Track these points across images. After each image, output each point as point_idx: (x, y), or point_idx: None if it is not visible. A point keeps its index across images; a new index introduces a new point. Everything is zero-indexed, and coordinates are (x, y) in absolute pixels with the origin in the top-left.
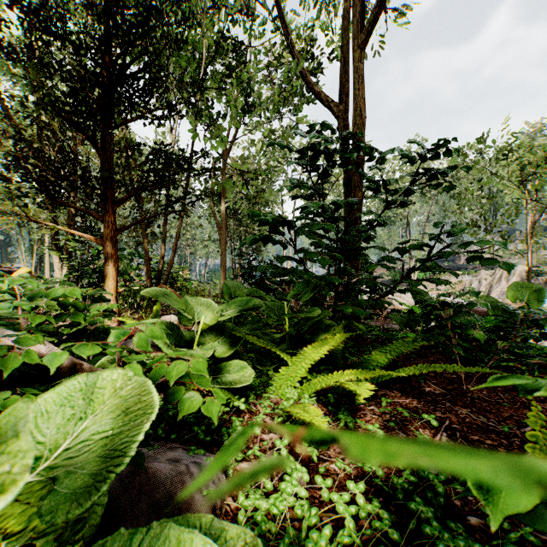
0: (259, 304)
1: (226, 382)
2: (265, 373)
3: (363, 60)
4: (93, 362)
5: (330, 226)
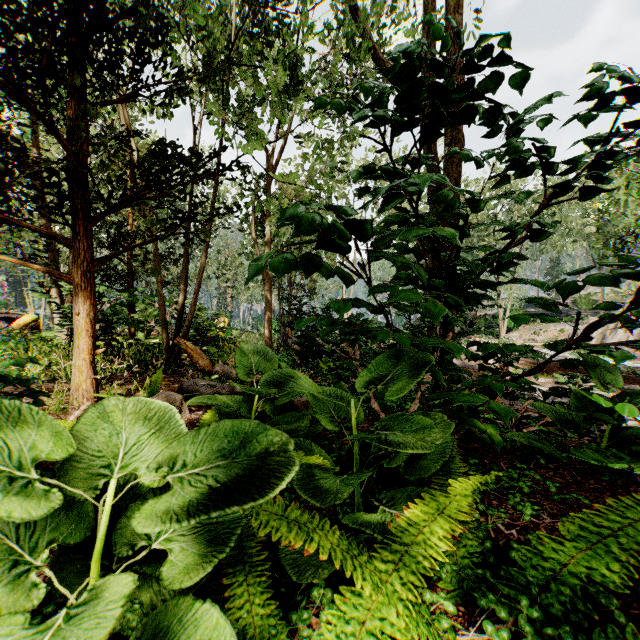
0: (279, 446)
1: None
2: (304, 592)
3: (462, 9)
4: None
5: (450, 233)
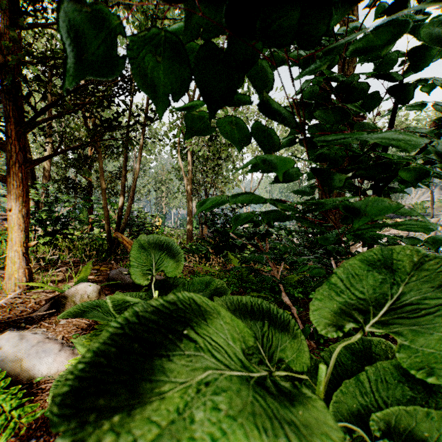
0: None
1: None
2: None
3: None
4: None
5: None
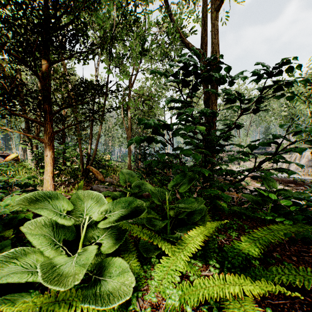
0: (141, 206)
1: (105, 294)
2: (148, 260)
3: (218, 19)
4: (2, 246)
5: (203, 129)
